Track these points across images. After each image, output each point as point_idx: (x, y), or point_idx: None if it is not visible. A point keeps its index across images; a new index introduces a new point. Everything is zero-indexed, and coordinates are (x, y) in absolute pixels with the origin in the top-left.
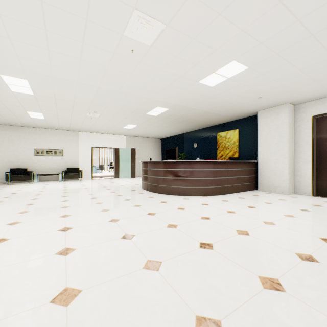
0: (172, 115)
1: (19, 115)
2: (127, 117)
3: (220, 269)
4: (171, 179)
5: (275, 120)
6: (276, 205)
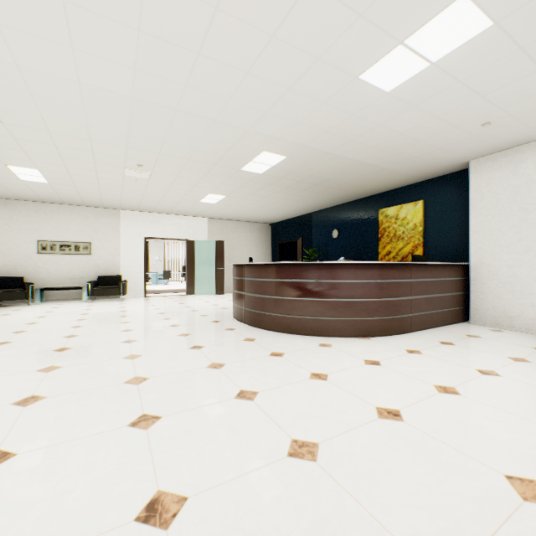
0: (293, 171)
1: None
2: (205, 177)
3: None
4: (293, 300)
5: (510, 176)
6: None
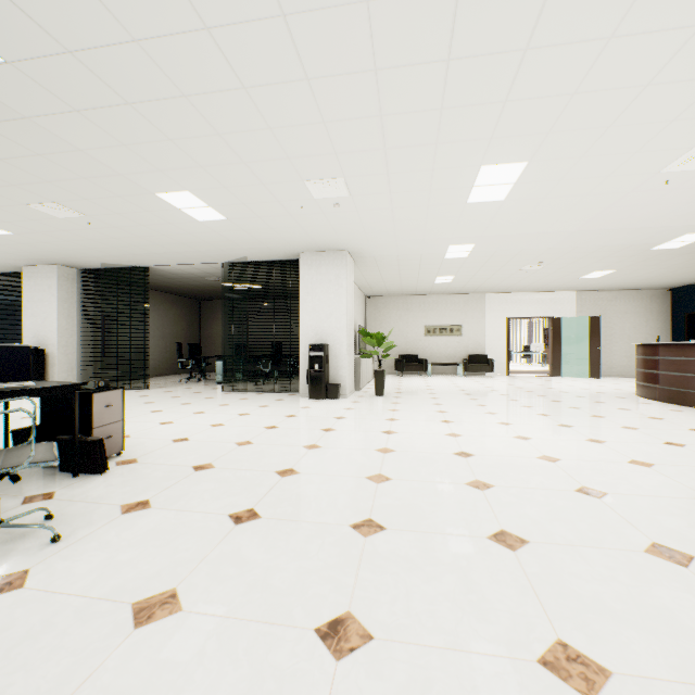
0: None
1: (421, 283)
2: (601, 260)
3: None
4: None
5: None
6: None
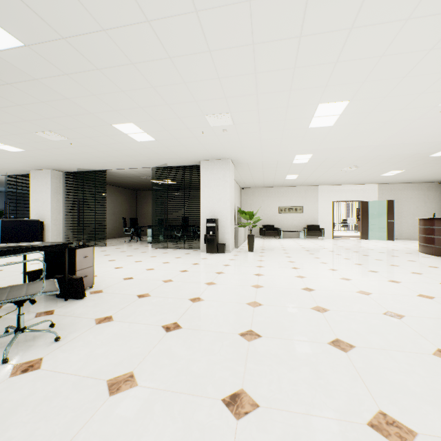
0: None
1: (276, 179)
2: (395, 164)
3: None
4: None
5: None
6: None
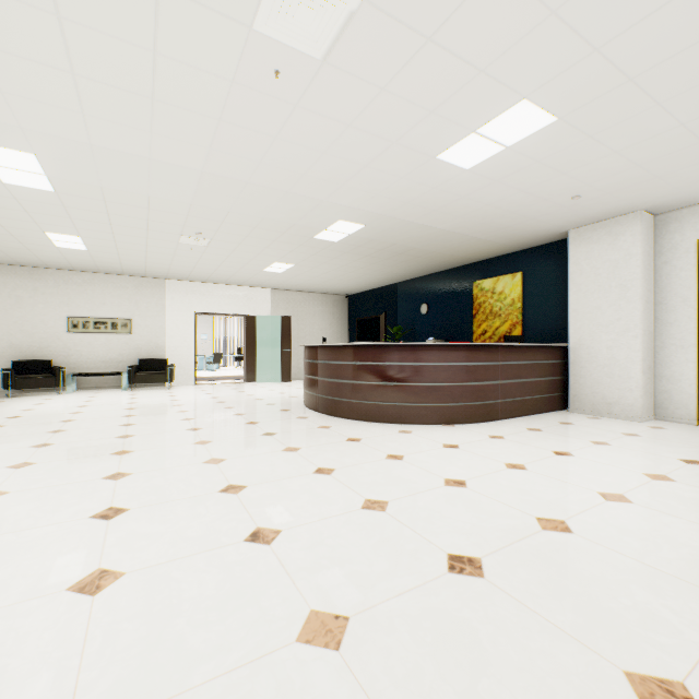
0: (373, 240)
1: (29, 242)
2: (272, 245)
3: (513, 643)
4: (372, 385)
5: (609, 250)
6: (619, 449)
